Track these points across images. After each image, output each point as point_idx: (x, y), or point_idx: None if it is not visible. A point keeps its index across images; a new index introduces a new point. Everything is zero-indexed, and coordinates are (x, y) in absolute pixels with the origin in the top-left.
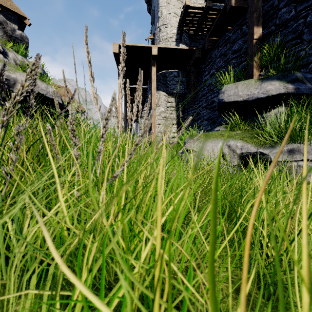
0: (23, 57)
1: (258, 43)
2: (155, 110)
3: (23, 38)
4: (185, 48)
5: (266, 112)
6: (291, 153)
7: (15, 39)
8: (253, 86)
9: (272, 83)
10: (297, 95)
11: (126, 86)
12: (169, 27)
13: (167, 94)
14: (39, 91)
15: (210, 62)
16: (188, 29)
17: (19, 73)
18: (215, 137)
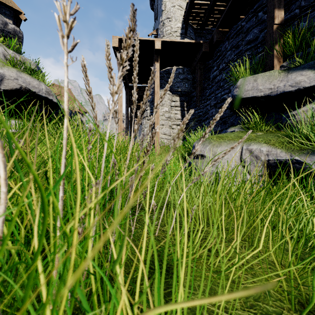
0: (14, 52)
1: (280, 29)
2: (159, 110)
3: (16, 32)
4: (191, 41)
5: (295, 109)
6: None
7: (7, 34)
8: (277, 78)
9: (303, 73)
10: None
11: (127, 85)
12: (173, 20)
13: (171, 93)
14: (30, 88)
15: (219, 56)
16: (194, 23)
17: (7, 68)
18: (232, 139)
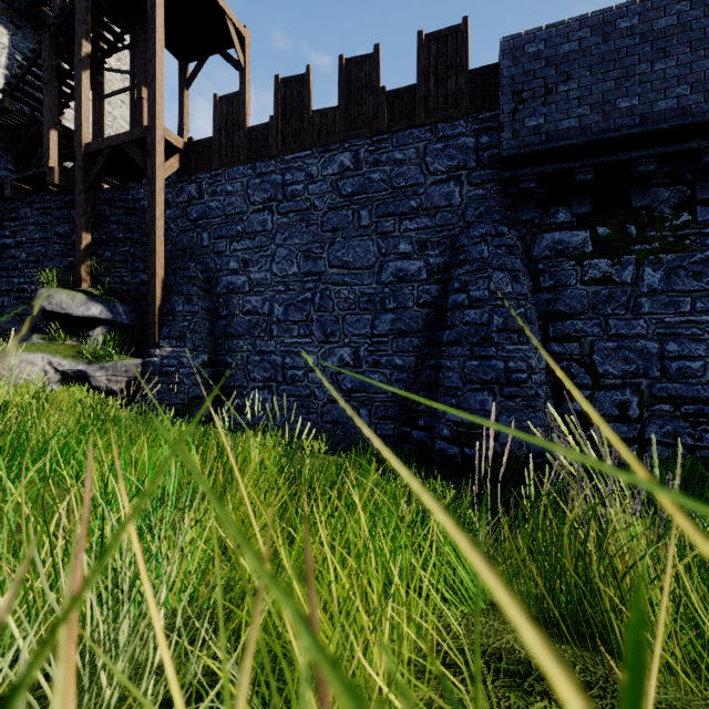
0: None
1: (88, 250)
2: None
3: None
4: None
5: (92, 331)
6: (102, 370)
7: None
8: (79, 302)
9: (96, 306)
10: (115, 322)
11: None
12: None
13: None
14: None
15: (17, 219)
16: None
17: None
18: (33, 353)
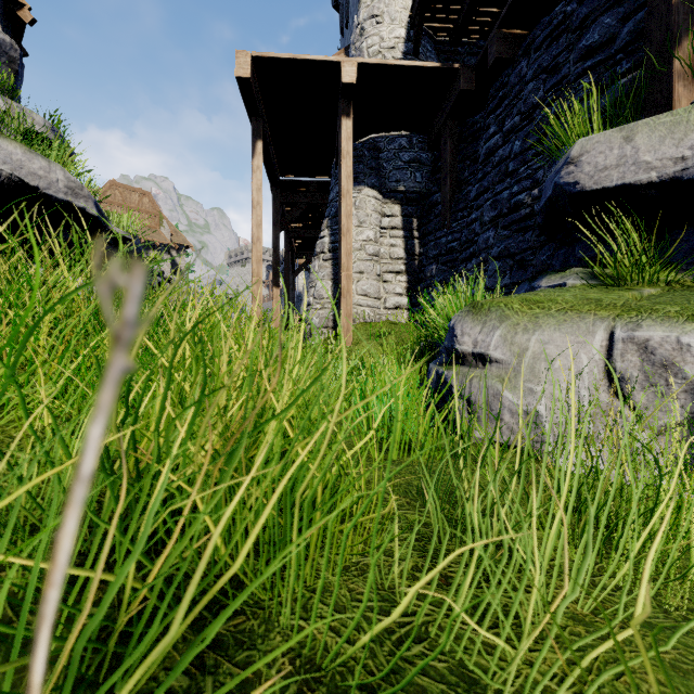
0: None
1: None
2: (351, 236)
3: (3, 47)
4: (430, 64)
5: None
6: None
7: None
8: None
9: None
10: None
11: (276, 178)
12: (386, 21)
13: (381, 196)
14: (24, 178)
15: (504, 98)
16: (435, 29)
17: None
18: (571, 309)
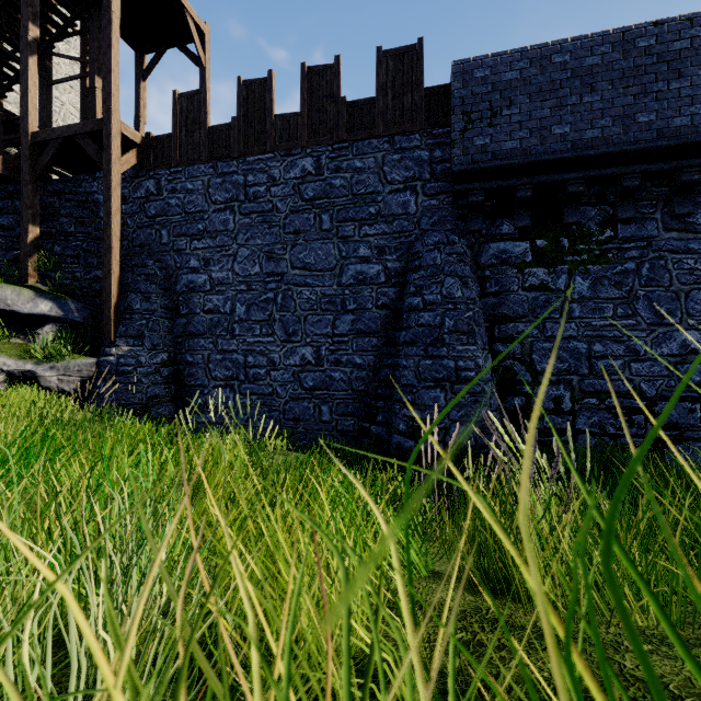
0: None
1: (35, 244)
2: None
3: None
4: None
5: (40, 329)
6: (53, 370)
7: None
8: (26, 298)
9: (45, 303)
10: (66, 320)
11: None
12: None
13: None
14: None
15: None
16: None
17: None
18: None
